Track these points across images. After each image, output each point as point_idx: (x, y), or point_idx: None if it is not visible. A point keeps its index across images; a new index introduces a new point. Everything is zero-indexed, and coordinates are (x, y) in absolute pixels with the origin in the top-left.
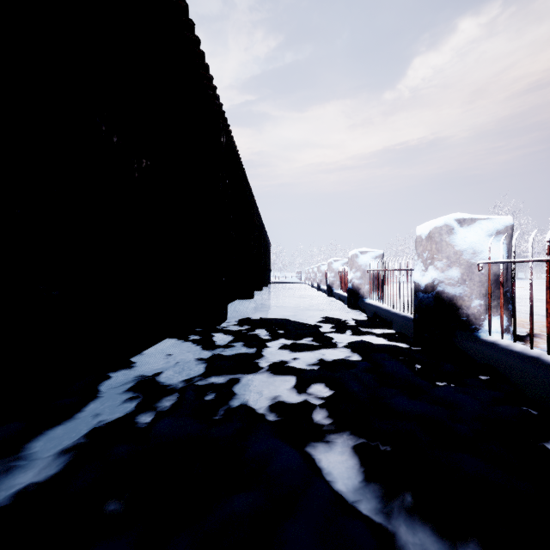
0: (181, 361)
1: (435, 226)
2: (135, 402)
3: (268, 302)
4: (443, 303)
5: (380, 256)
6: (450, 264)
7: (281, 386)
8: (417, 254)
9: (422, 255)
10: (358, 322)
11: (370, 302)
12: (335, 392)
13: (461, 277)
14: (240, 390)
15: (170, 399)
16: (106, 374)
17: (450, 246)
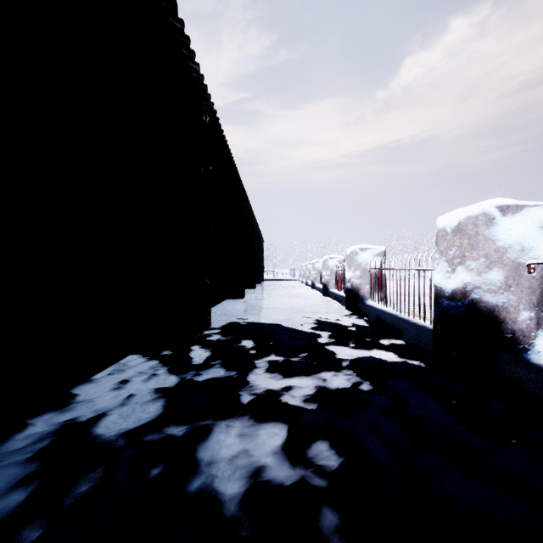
0: (137, 392)
1: (467, 215)
2: (33, 486)
3: (260, 302)
4: (479, 315)
5: (381, 253)
6: (490, 264)
7: (267, 443)
8: (438, 252)
9: (446, 253)
10: (361, 329)
11: (372, 305)
12: (348, 460)
13: (505, 281)
14: (205, 454)
15: (92, 477)
16: (21, 420)
17: (490, 240)
